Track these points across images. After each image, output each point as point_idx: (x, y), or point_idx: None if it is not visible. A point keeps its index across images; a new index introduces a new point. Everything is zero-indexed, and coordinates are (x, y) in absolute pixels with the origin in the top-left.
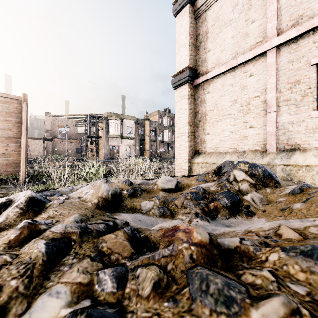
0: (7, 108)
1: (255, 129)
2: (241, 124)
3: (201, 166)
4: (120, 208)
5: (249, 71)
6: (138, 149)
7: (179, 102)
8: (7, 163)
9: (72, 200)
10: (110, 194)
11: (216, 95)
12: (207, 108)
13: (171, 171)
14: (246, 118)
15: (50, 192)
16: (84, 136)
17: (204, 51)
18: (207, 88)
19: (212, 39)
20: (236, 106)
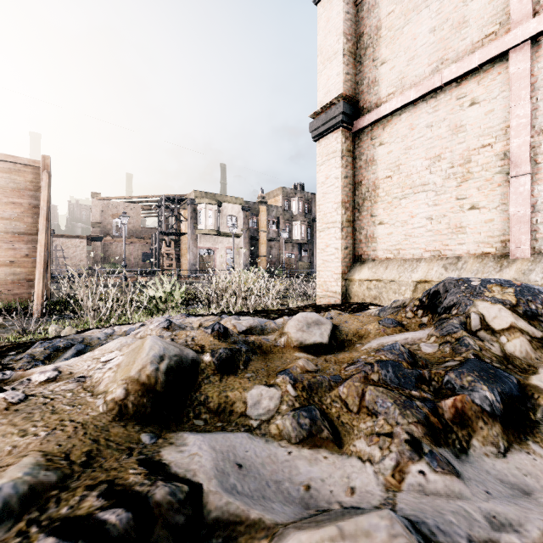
0: (15, 181)
1: (481, 213)
2: (451, 202)
3: (368, 286)
4: (190, 413)
5: (468, 96)
6: (248, 255)
7: (323, 164)
8: (14, 279)
9: (55, 391)
10: (162, 368)
11: (398, 147)
12: (380, 173)
13: (307, 293)
14: (462, 190)
15: (65, 341)
16: (155, 233)
17: (374, 65)
18: (379, 135)
19: (389, 41)
20: (441, 166)
